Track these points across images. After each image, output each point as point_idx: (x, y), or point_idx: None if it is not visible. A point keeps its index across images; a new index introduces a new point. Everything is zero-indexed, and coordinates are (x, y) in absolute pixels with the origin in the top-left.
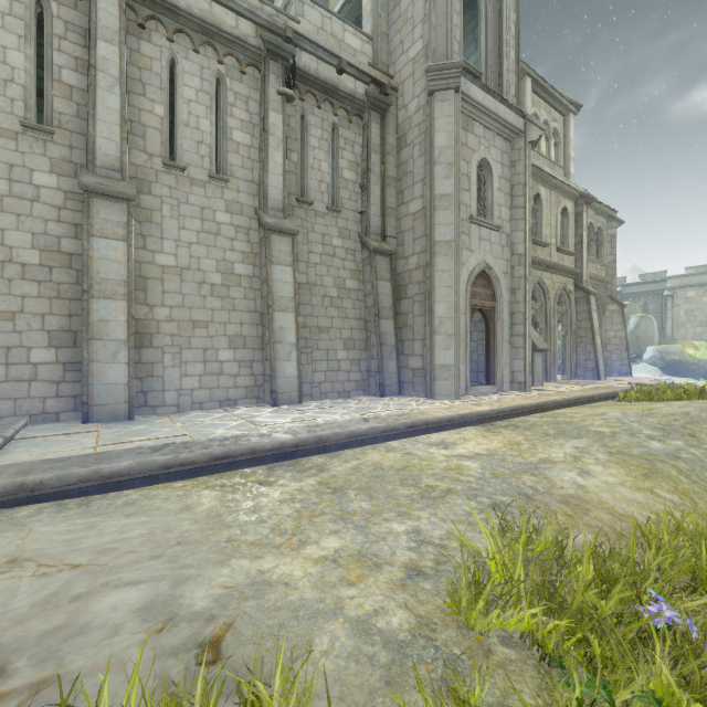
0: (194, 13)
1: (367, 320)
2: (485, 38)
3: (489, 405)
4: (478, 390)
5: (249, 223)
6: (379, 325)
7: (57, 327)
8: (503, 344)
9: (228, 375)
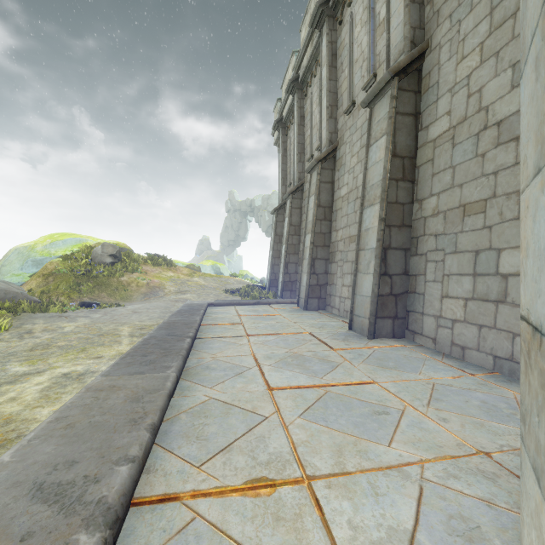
0: None
1: None
2: None
3: None
4: None
5: None
6: None
7: None
8: None
9: None
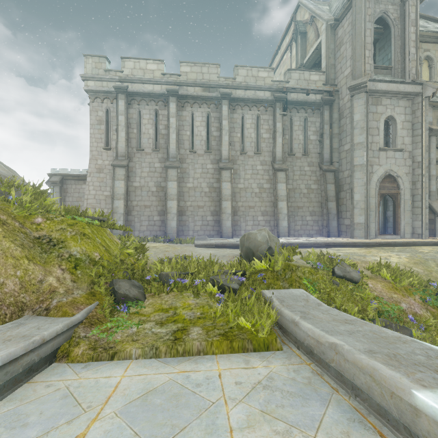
0: (250, 98)
1: (322, 202)
2: (394, 47)
3: (374, 240)
4: (385, 236)
5: (268, 168)
6: (327, 204)
7: (213, 210)
8: (404, 212)
9: (261, 225)
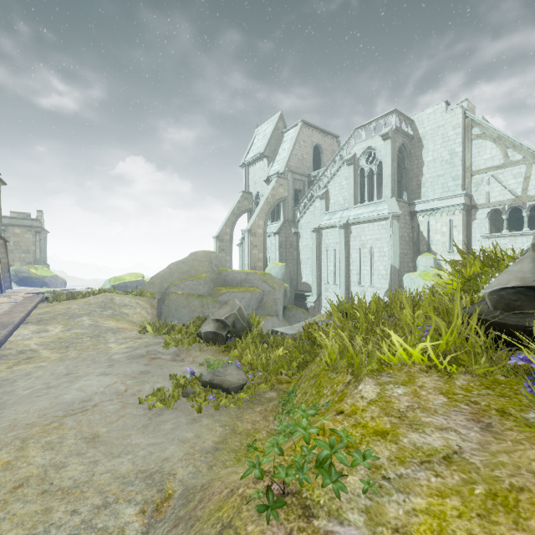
0: None
1: None
2: None
3: (17, 313)
4: None
5: None
6: None
7: None
8: None
9: None
